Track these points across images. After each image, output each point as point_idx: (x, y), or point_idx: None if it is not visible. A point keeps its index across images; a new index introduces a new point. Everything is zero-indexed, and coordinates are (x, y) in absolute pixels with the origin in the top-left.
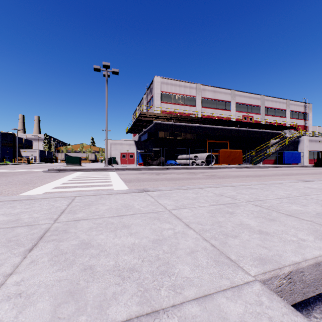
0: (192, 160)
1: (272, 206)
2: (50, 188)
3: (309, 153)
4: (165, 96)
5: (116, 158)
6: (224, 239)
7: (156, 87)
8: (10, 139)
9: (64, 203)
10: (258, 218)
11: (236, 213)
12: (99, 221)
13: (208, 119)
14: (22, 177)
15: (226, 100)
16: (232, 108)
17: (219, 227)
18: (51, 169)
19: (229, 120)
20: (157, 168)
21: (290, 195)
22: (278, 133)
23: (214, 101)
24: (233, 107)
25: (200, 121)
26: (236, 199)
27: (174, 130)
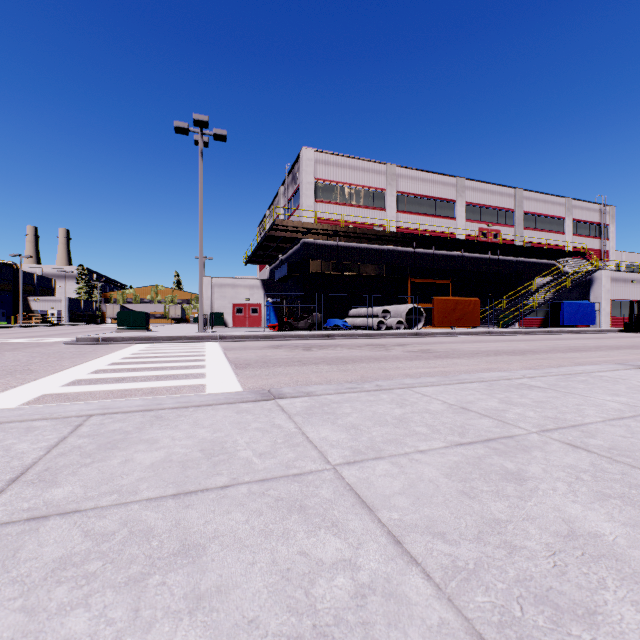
0: (378, 319)
1: (619, 448)
2: (58, 385)
3: (611, 304)
4: (324, 188)
5: (225, 315)
6: (555, 637)
7: (304, 171)
8: (8, 275)
9: (45, 440)
10: (611, 502)
11: (532, 479)
12: (107, 523)
13: (411, 237)
14: (11, 357)
15: (446, 198)
16: (459, 214)
17: (506, 554)
18: (81, 339)
19: (453, 238)
20: (306, 335)
21: (636, 410)
22: (549, 264)
23: (421, 199)
24: (460, 212)
25: (395, 239)
26: (508, 423)
27: (341, 258)
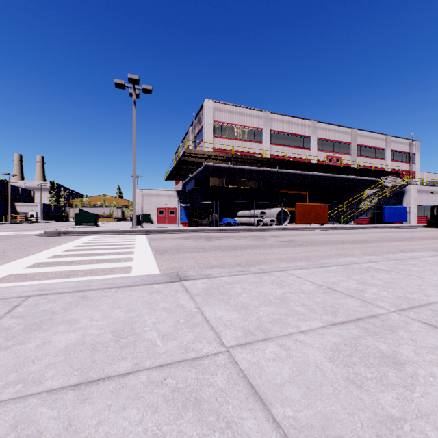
0: (258, 218)
1: None
2: (22, 267)
3: (417, 208)
4: (220, 128)
5: (151, 215)
6: None
7: (206, 115)
8: (1, 188)
9: None
10: None
11: (408, 363)
12: None
13: (280, 161)
14: None
15: (304, 134)
16: (313, 146)
17: None
18: (48, 232)
19: (309, 162)
20: (207, 229)
21: None
22: (375, 180)
23: (287, 136)
24: (313, 144)
25: (269, 163)
26: (369, 302)
27: (232, 176)
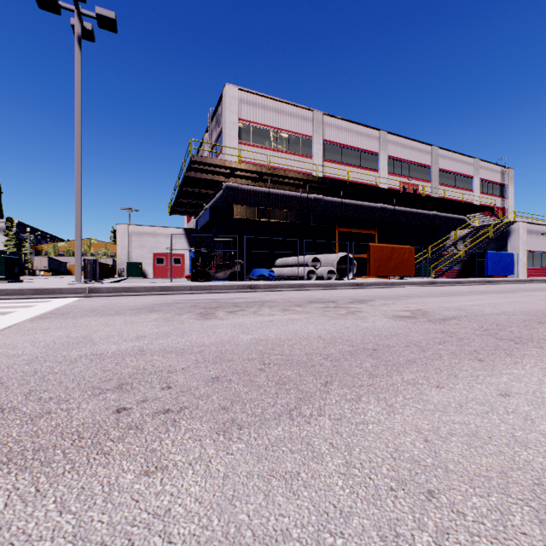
0: (308, 268)
1: None
2: None
3: (526, 255)
4: (249, 130)
5: (144, 265)
6: None
7: (228, 109)
8: None
9: None
10: None
11: None
12: None
13: (339, 183)
14: None
15: (370, 150)
16: (382, 166)
17: None
18: None
19: (380, 187)
20: (221, 286)
21: None
22: (460, 219)
23: (347, 150)
24: (383, 164)
25: (323, 186)
26: None
27: (267, 205)
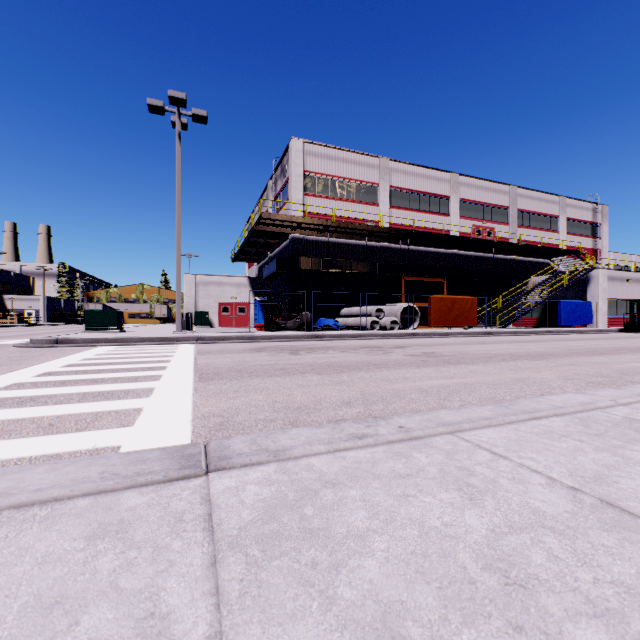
0: (372, 319)
1: None
2: None
3: (608, 303)
4: (314, 181)
5: (210, 315)
6: None
7: (294, 162)
8: None
9: None
10: None
11: None
12: None
13: (405, 233)
14: None
15: (440, 193)
16: (453, 210)
17: None
18: (35, 340)
19: (448, 235)
20: (294, 336)
21: None
22: (543, 263)
23: (415, 195)
24: (454, 208)
25: (389, 235)
26: None
27: (332, 255)
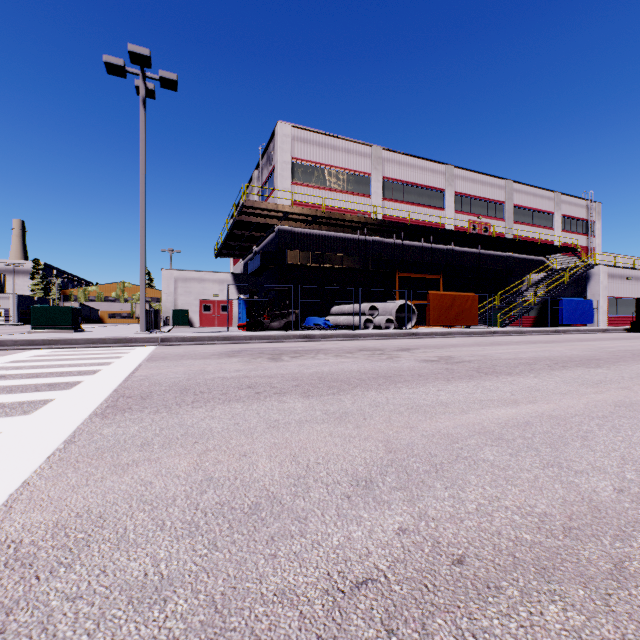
0: (365, 317)
1: None
2: None
3: (608, 302)
4: (303, 169)
5: (190, 313)
6: None
7: (280, 148)
8: None
9: None
10: None
11: None
12: None
13: (399, 225)
14: None
15: (435, 186)
16: (448, 204)
17: None
18: None
19: (444, 228)
20: (279, 336)
21: None
22: (539, 260)
23: (409, 187)
24: (449, 202)
25: (382, 228)
26: None
27: (322, 249)
